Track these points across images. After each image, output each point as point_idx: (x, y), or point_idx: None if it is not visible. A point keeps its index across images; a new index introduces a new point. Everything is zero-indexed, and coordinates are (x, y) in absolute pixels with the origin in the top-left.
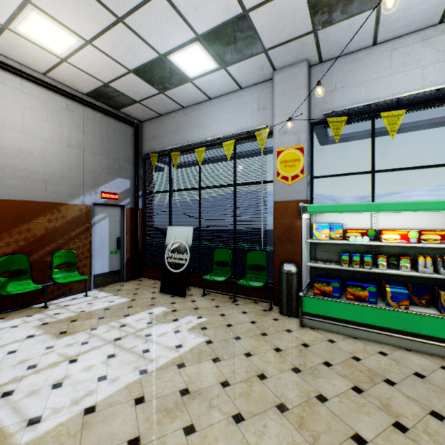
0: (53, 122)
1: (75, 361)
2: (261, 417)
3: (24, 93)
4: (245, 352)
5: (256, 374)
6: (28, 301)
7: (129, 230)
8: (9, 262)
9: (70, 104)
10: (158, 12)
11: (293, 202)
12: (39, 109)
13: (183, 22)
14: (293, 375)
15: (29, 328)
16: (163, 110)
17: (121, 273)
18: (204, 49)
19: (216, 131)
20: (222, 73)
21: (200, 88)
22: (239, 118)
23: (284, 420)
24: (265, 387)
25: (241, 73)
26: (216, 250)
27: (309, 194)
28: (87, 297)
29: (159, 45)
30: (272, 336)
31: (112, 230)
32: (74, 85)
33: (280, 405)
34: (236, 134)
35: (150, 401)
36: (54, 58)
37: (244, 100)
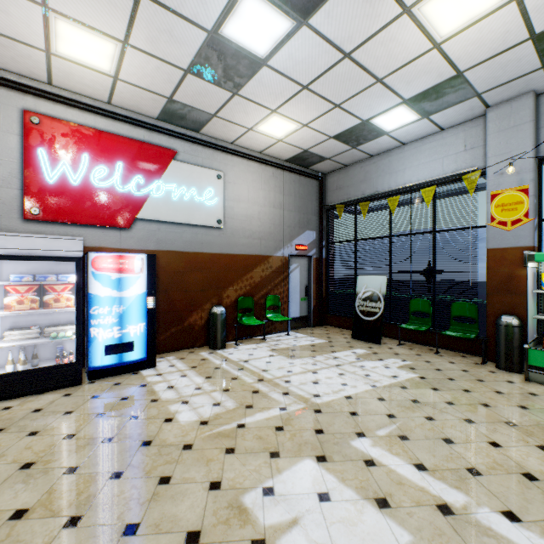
0: (265, 190)
1: (316, 373)
2: (490, 424)
3: (249, 171)
4: (463, 389)
5: (479, 403)
6: (251, 333)
7: (315, 279)
8: (243, 302)
9: (275, 172)
10: (371, 94)
11: (513, 249)
12: (257, 181)
13: (392, 95)
14: (519, 409)
15: (265, 351)
16: (350, 162)
17: (308, 319)
18: (407, 108)
19: (411, 177)
20: (422, 122)
21: (395, 138)
22: (440, 161)
23: (513, 429)
24: (491, 411)
25: (445, 117)
26: (412, 300)
27: (536, 239)
28: (289, 336)
29: (364, 114)
30: (490, 383)
31: (302, 279)
32: (278, 156)
33: (508, 422)
34: (435, 178)
35: (389, 401)
36: (273, 141)
37: (446, 142)
